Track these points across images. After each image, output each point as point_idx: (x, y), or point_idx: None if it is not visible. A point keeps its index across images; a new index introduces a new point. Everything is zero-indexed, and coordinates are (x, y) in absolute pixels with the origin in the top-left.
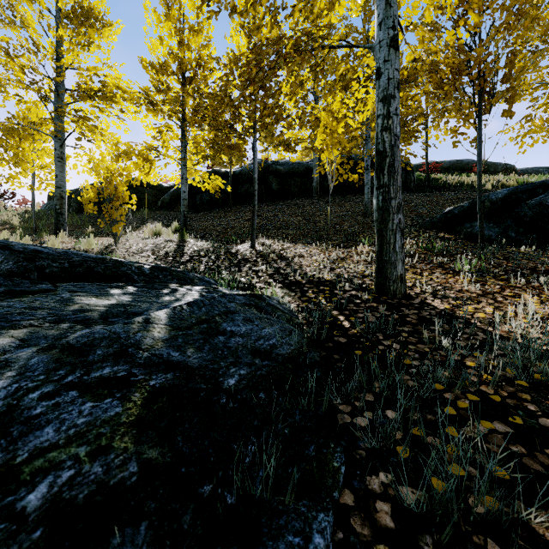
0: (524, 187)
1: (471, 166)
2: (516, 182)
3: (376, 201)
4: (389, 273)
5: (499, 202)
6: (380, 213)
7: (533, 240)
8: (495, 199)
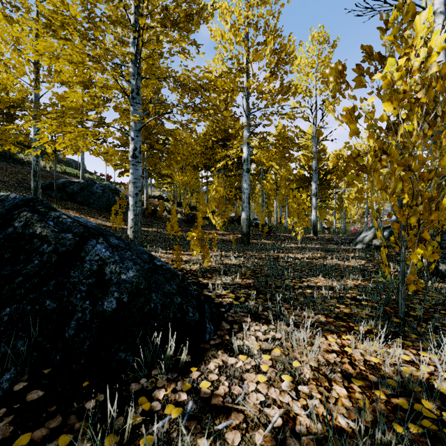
0: (68, 181)
1: (31, 146)
2: (61, 169)
3: (33, 184)
4: None
5: (60, 185)
6: (35, 188)
7: (71, 200)
8: (59, 183)
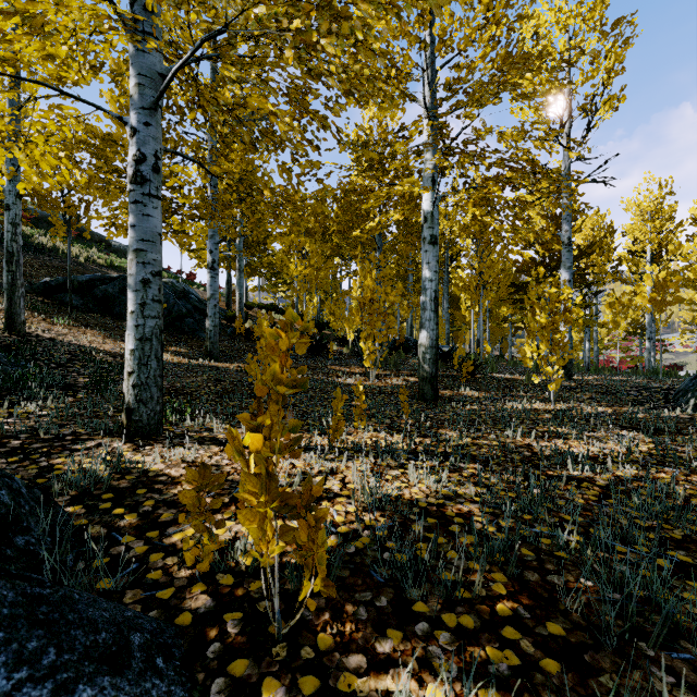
0: (100, 277)
1: None
2: (106, 261)
3: (7, 278)
4: (17, 319)
5: (84, 284)
6: (10, 286)
7: (102, 310)
8: (82, 281)
